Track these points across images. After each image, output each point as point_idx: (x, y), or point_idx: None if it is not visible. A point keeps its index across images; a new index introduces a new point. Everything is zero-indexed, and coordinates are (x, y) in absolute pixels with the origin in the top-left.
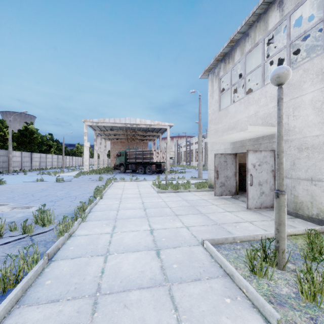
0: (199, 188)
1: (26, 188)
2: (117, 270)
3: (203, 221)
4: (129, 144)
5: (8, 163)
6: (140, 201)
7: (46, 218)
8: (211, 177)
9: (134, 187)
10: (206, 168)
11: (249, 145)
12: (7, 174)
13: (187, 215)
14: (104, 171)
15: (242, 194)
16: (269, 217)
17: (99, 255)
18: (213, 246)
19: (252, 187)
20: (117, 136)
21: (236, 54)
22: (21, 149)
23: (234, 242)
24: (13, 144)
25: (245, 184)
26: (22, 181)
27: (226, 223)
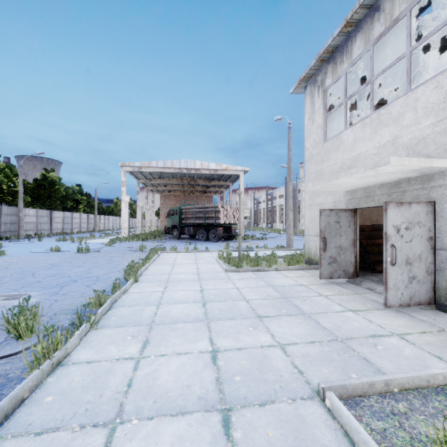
0: (292, 264)
1: (30, 261)
2: None
3: (310, 332)
4: (186, 198)
5: (18, 225)
6: (198, 287)
7: (25, 324)
8: (311, 247)
9: (191, 262)
10: (297, 232)
11: (381, 194)
12: (15, 241)
13: (278, 318)
14: (150, 237)
15: (364, 275)
16: (431, 325)
17: (99, 426)
18: (344, 403)
19: (395, 267)
20: (169, 187)
21: (355, 45)
22: (37, 206)
23: (388, 391)
24: (27, 198)
25: (368, 258)
26: (28, 251)
27: (353, 336)
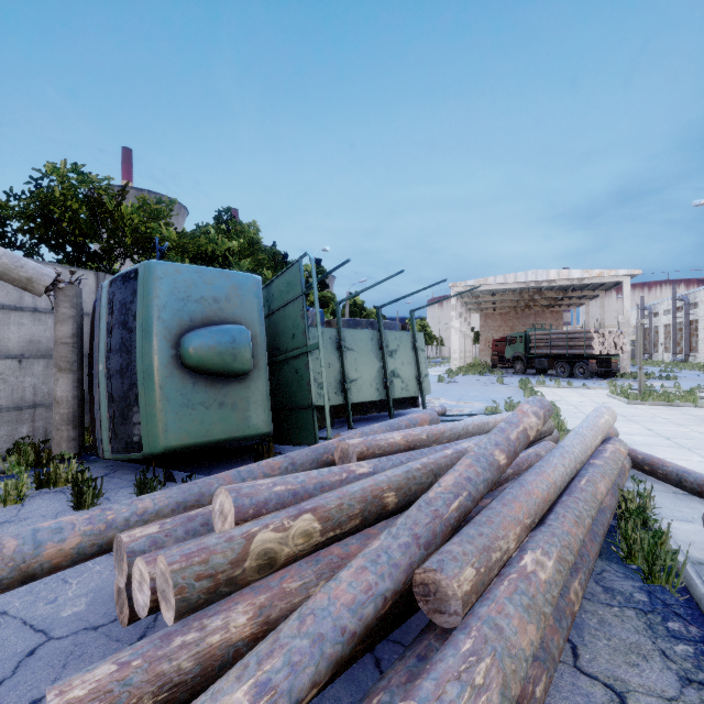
0: None
1: None
2: (631, 439)
3: None
4: (518, 317)
5: None
6: None
7: None
8: None
9: (576, 395)
10: None
11: None
12: None
13: (696, 426)
14: (485, 371)
15: None
16: None
17: None
18: None
19: None
20: (496, 303)
21: None
22: None
23: None
24: None
25: None
26: None
27: None
